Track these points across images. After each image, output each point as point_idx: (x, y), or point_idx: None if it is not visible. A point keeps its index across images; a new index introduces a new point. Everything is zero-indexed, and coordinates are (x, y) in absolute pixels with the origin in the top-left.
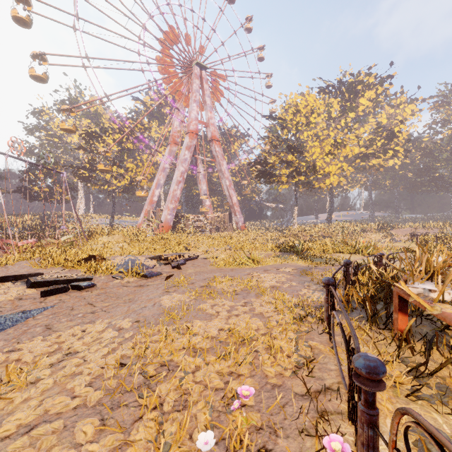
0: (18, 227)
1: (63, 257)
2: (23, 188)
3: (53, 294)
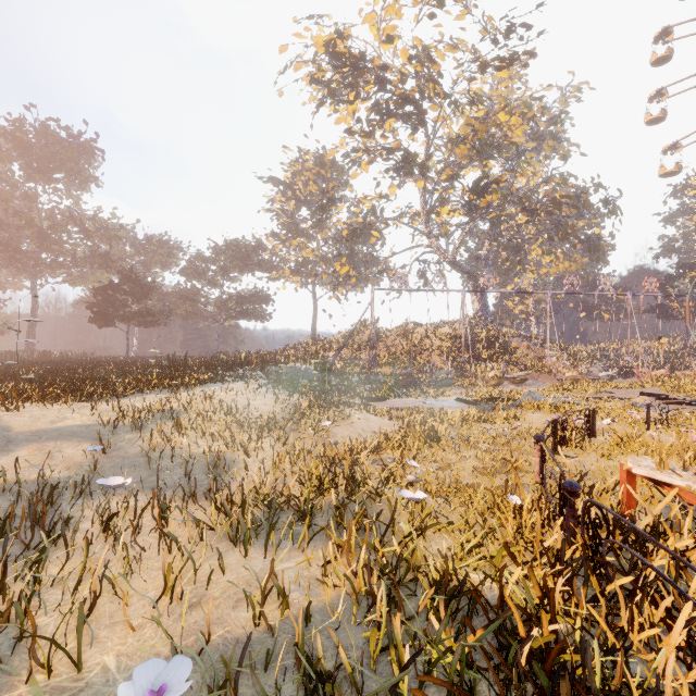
0: (651, 355)
1: (688, 387)
2: (658, 307)
3: (671, 404)
